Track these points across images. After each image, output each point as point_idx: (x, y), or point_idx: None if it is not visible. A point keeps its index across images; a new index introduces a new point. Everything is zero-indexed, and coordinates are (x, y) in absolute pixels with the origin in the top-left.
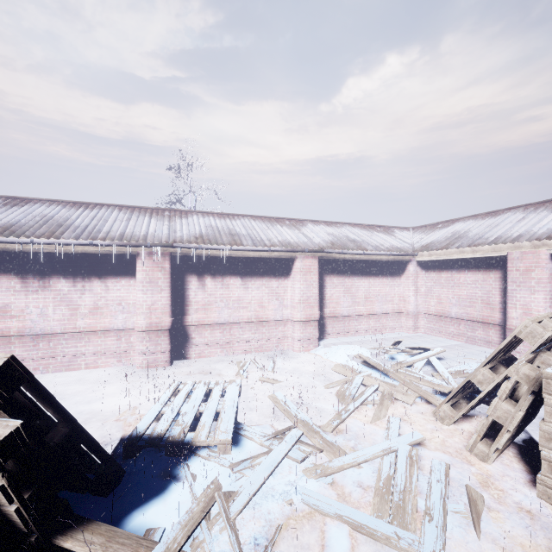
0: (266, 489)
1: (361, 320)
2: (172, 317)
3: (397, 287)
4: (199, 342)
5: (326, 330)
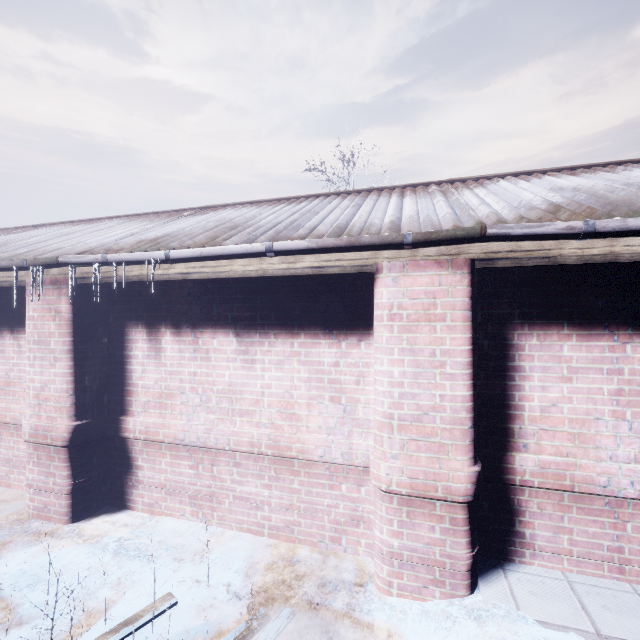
0: None
1: None
2: (83, 419)
3: None
4: (149, 480)
5: (523, 533)
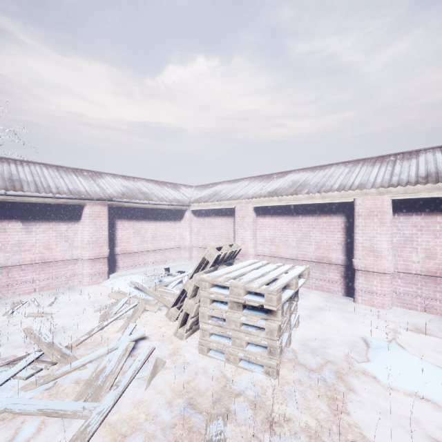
0: None
1: (149, 255)
2: None
3: (178, 229)
4: None
5: (117, 265)
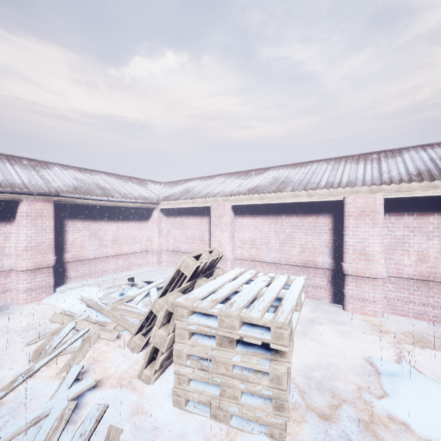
0: None
1: (110, 261)
2: None
3: (145, 230)
4: None
5: (68, 275)
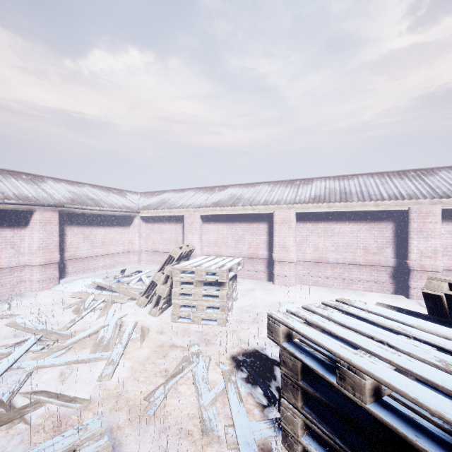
0: (10, 371)
1: (99, 259)
2: None
3: (127, 234)
4: None
5: (67, 270)
